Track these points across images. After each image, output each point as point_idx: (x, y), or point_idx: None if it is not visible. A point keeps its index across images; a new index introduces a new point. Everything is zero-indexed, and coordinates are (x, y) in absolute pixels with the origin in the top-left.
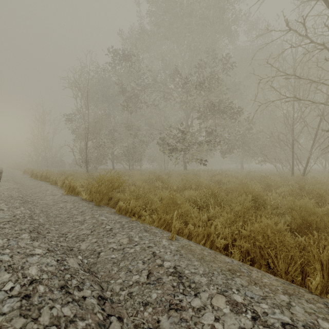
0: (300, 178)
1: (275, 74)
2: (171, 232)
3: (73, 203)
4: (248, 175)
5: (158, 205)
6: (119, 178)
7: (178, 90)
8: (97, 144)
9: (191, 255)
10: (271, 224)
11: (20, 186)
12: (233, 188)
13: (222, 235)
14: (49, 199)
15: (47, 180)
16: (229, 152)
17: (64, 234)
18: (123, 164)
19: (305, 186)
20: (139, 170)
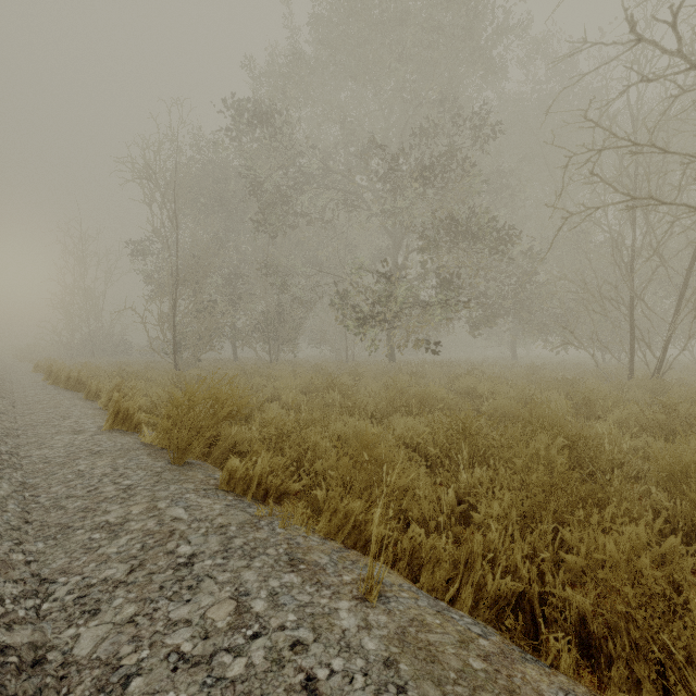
0: (653, 384)
1: (602, 146)
2: (364, 548)
3: (115, 458)
4: (532, 374)
5: (330, 462)
6: (232, 393)
7: (375, 188)
8: (198, 306)
9: (435, 689)
10: (645, 537)
11: (7, 407)
12: (507, 411)
13: (504, 563)
14: (60, 444)
15: (80, 388)
16: (488, 324)
17: (46, 580)
18: (255, 350)
19: (677, 406)
20: (291, 362)
